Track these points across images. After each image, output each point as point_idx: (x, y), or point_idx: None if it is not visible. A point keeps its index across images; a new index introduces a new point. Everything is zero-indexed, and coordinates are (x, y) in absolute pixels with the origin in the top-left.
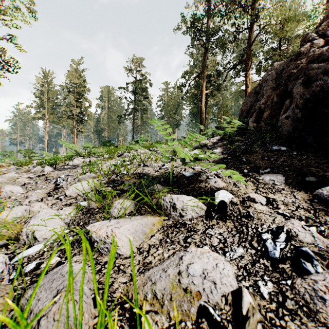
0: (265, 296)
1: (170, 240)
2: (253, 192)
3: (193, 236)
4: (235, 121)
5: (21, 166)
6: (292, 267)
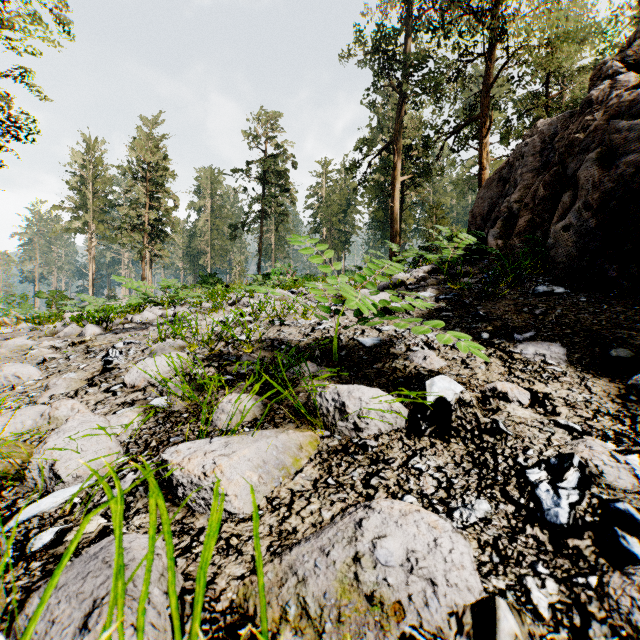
0: (543, 612)
1: (335, 482)
2: (502, 378)
3: (383, 474)
4: (462, 235)
5: (42, 325)
6: (596, 545)
